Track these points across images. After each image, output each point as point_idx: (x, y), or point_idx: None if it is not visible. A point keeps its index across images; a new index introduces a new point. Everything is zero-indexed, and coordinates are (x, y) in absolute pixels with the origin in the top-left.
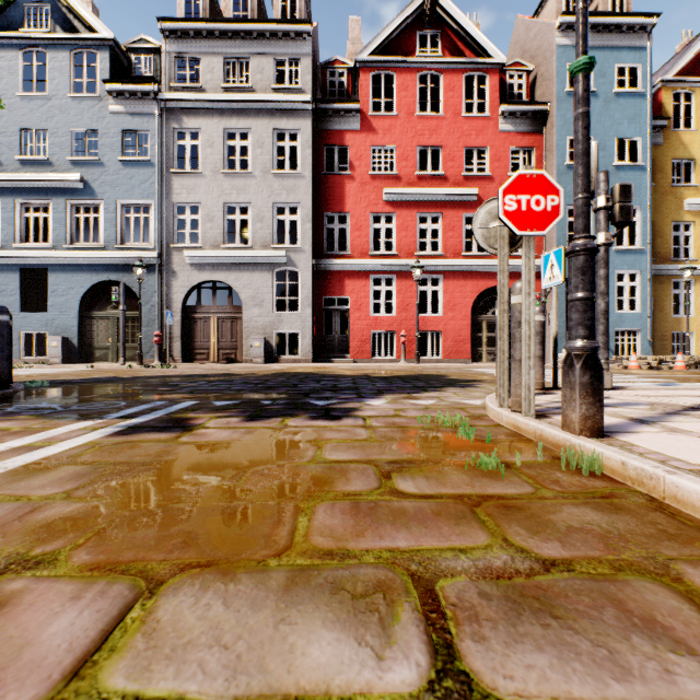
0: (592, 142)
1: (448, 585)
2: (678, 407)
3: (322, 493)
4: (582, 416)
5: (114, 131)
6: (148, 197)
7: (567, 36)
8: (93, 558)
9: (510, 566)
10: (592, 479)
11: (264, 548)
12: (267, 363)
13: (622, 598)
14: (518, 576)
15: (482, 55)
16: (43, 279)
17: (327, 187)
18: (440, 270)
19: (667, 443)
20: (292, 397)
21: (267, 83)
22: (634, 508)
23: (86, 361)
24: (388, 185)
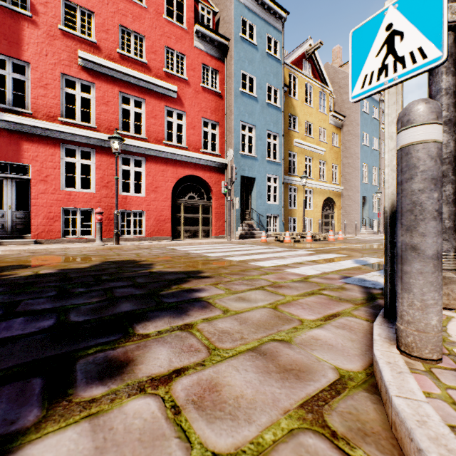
0: None
1: None
2: None
3: None
4: None
5: None
6: None
7: None
8: None
9: None
10: None
11: None
12: None
13: None
14: None
15: None
16: None
17: None
18: (143, 153)
19: None
20: None
21: None
22: None
23: None
24: (85, 50)
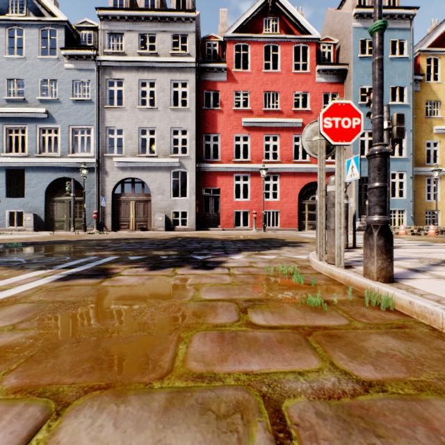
0: None
1: (292, 405)
2: (438, 260)
3: (197, 325)
4: (378, 268)
5: (67, 81)
6: (89, 123)
7: (359, 21)
8: (19, 381)
9: (337, 387)
10: (388, 313)
11: (151, 372)
12: (167, 231)
13: (428, 417)
14: (345, 397)
15: (305, 33)
16: (22, 176)
17: (206, 117)
18: (278, 171)
19: (437, 287)
20: (181, 253)
21: (167, 50)
22: (422, 336)
23: (50, 229)
24: (245, 116)
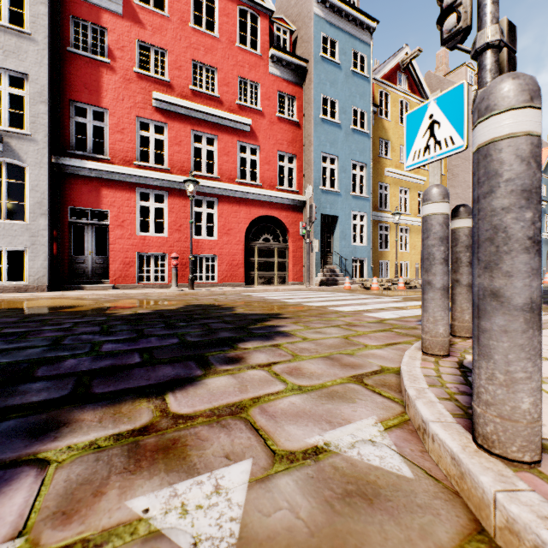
0: None
1: None
2: None
3: None
4: None
5: None
6: None
7: (321, 9)
8: None
9: None
10: None
11: None
12: None
13: None
14: None
15: None
16: None
17: (76, 69)
18: (215, 193)
19: None
20: None
21: None
22: None
23: None
24: (159, 90)
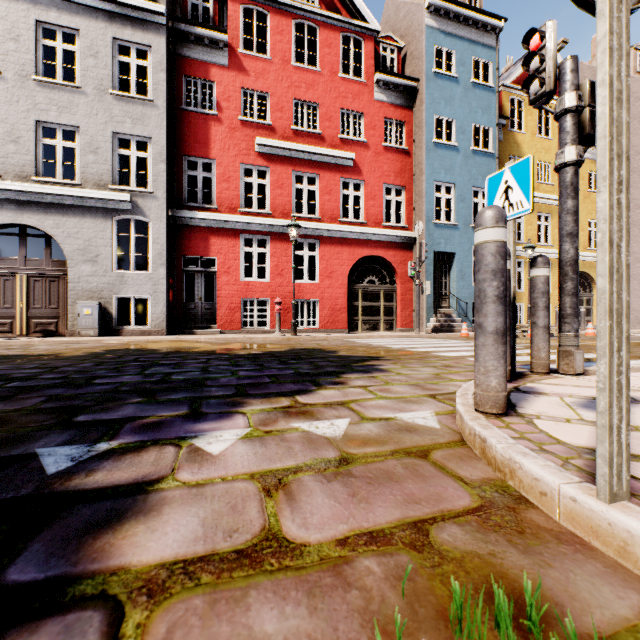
0: (550, 20)
1: None
2: None
3: None
4: None
5: None
6: None
7: (434, 19)
8: None
9: None
10: None
11: None
12: (103, 336)
13: None
14: None
15: (359, 18)
16: None
17: (188, 126)
18: (317, 235)
19: None
20: (14, 430)
21: None
22: None
23: None
24: (261, 135)
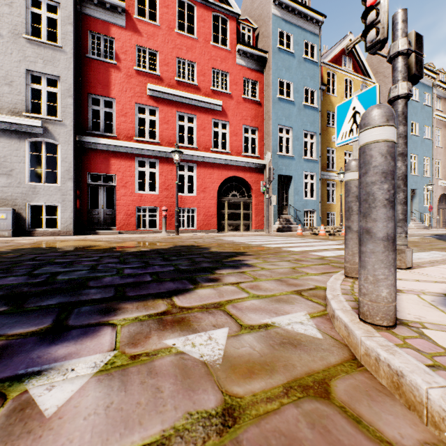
0: None
1: None
2: None
3: None
4: None
5: None
6: None
7: (278, 10)
8: None
9: None
10: None
11: None
12: (17, 236)
13: None
14: None
15: (225, 3)
16: None
17: (92, 70)
18: (194, 160)
19: None
20: None
21: None
22: None
23: None
24: (152, 82)
